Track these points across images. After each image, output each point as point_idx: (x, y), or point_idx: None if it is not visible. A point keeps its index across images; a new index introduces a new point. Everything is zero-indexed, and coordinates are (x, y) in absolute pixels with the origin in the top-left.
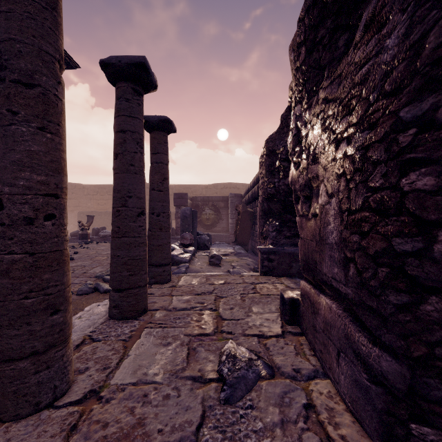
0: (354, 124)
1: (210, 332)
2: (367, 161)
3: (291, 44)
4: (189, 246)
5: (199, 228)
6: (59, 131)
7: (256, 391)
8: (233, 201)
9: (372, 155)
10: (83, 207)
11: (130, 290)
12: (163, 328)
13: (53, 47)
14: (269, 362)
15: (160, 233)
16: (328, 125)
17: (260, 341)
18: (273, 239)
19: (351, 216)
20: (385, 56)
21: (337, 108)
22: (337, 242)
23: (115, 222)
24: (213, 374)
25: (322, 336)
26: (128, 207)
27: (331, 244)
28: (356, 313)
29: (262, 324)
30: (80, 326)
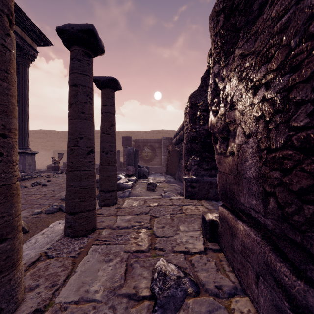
0: (274, 70)
1: (145, 249)
2: (289, 102)
3: (211, 15)
4: (132, 176)
5: (141, 162)
6: (7, 78)
7: (184, 310)
8: (165, 142)
9: (296, 95)
10: (57, 147)
11: (81, 213)
12: (107, 245)
13: (1, 2)
14: (194, 278)
15: (108, 166)
16: (245, 76)
17: (186, 257)
18: (195, 171)
19: (270, 154)
20: (308, 1)
21: (254, 59)
22: (255, 176)
23: (69, 158)
24: (146, 291)
25: (240, 257)
26: (80, 146)
27: (249, 178)
28: (274, 242)
29: (187, 241)
30: (40, 243)
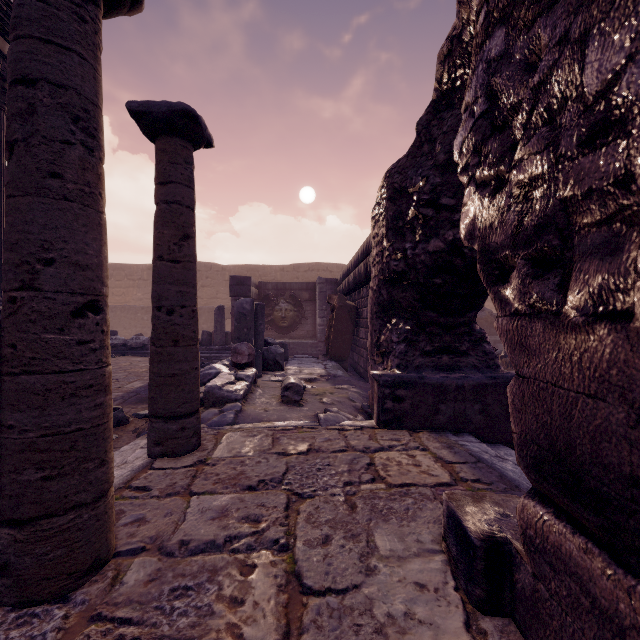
0: None
1: None
2: None
3: None
4: (247, 366)
5: (271, 332)
6: None
7: None
8: (324, 289)
9: None
10: None
11: (45, 520)
12: None
13: None
14: None
15: (174, 349)
16: None
17: None
18: (400, 357)
19: None
20: None
21: None
22: None
23: (4, 330)
24: None
25: None
26: (42, 290)
27: None
28: None
29: (410, 611)
30: None
